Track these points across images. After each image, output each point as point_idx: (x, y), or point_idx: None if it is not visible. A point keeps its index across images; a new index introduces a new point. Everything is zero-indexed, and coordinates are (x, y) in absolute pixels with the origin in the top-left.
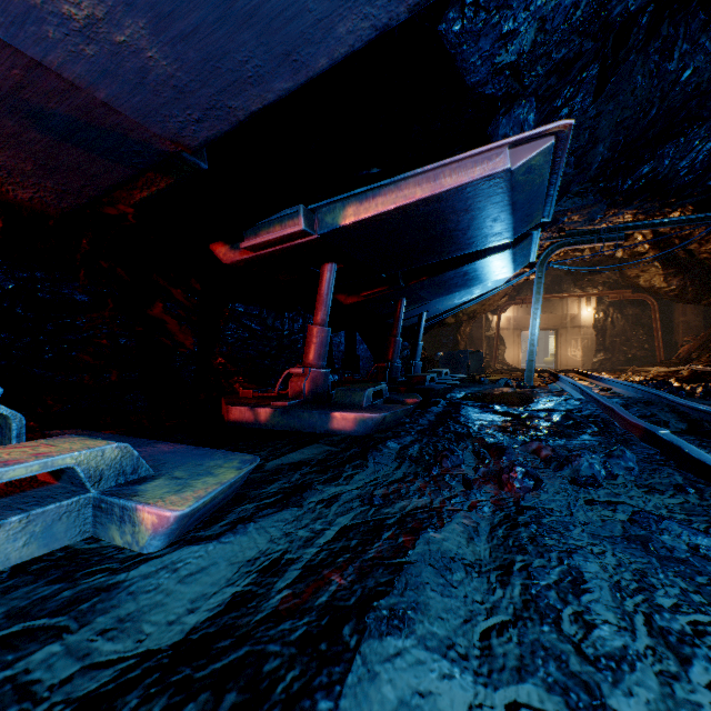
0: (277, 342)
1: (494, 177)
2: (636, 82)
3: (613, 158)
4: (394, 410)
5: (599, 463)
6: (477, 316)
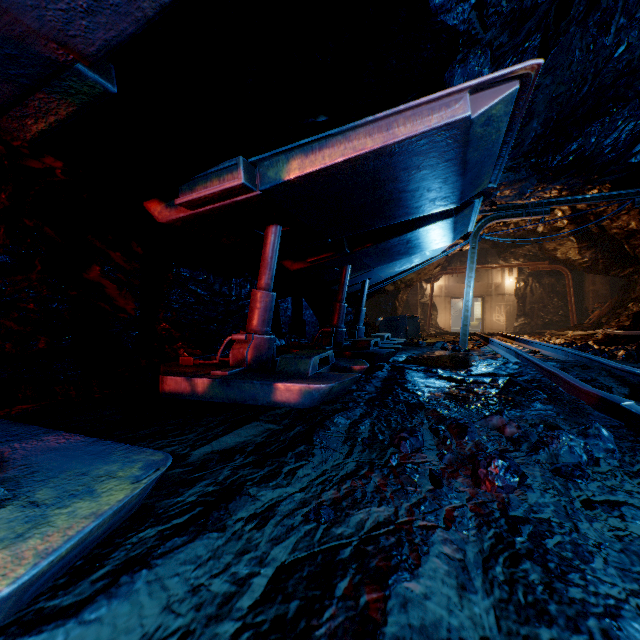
0: (224, 308)
1: (452, 126)
2: (573, 56)
3: (545, 134)
4: (342, 380)
5: (579, 446)
6: (413, 284)
